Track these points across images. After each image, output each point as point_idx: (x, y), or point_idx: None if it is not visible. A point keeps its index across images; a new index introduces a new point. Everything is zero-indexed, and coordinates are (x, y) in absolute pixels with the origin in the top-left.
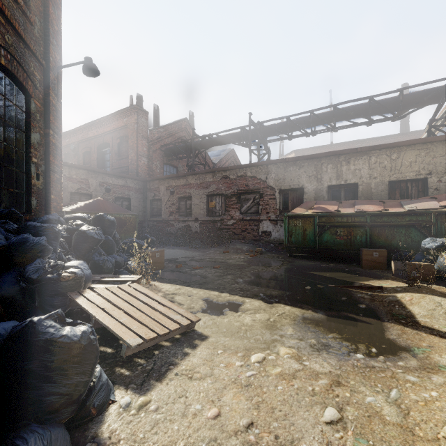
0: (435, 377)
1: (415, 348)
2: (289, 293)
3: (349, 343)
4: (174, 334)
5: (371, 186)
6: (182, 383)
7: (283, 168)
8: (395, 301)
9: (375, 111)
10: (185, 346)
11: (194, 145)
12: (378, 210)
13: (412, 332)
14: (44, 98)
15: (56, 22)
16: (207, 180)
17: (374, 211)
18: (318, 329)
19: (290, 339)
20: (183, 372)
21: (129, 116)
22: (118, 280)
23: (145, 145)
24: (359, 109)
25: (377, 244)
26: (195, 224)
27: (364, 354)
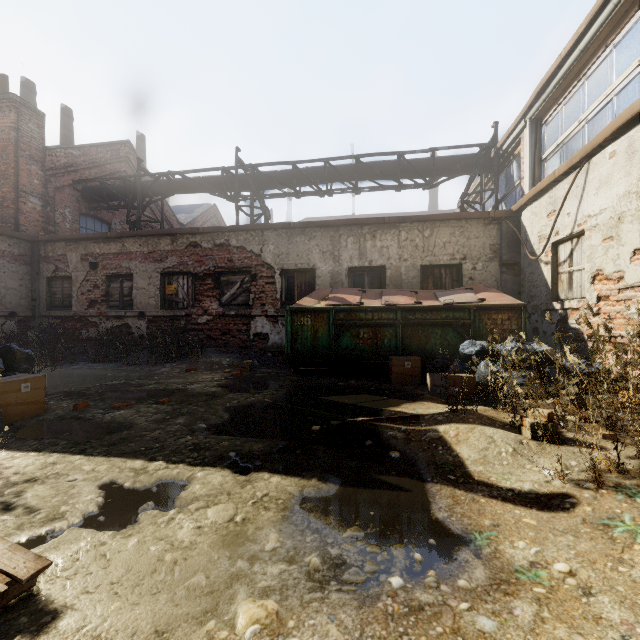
0: (518, 606)
1: (476, 535)
2: (284, 443)
3: (378, 549)
4: None
5: (401, 271)
6: None
7: (287, 237)
8: (437, 439)
9: (405, 173)
10: None
11: (140, 188)
12: (411, 303)
13: (466, 497)
14: None
15: None
16: (161, 247)
17: (406, 304)
18: (326, 521)
19: (269, 566)
20: None
21: None
22: None
23: (36, 175)
24: (386, 167)
25: (409, 350)
26: (139, 323)
27: (403, 571)
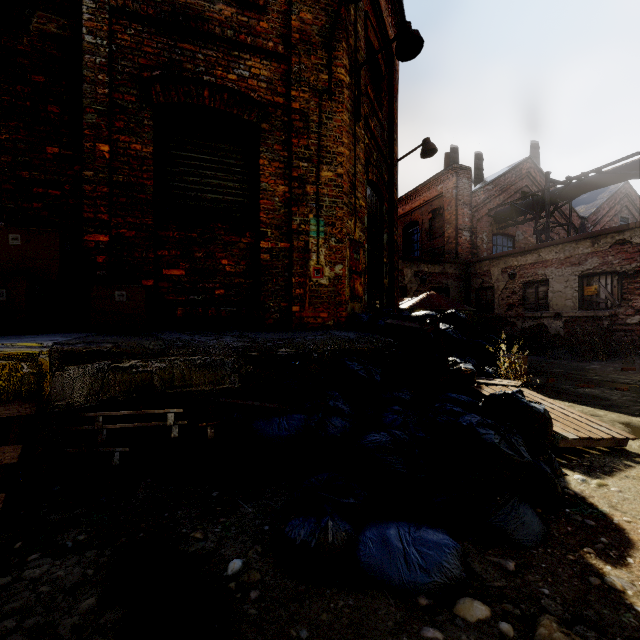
0: None
1: None
2: None
3: None
4: (602, 445)
5: None
6: (639, 484)
7: None
8: None
9: None
10: (622, 459)
11: (548, 199)
12: None
13: None
14: (389, 197)
15: (396, 115)
16: (579, 251)
17: None
18: None
19: None
20: (635, 477)
21: (445, 180)
22: (496, 383)
23: (466, 215)
24: None
25: None
26: (555, 323)
27: None
